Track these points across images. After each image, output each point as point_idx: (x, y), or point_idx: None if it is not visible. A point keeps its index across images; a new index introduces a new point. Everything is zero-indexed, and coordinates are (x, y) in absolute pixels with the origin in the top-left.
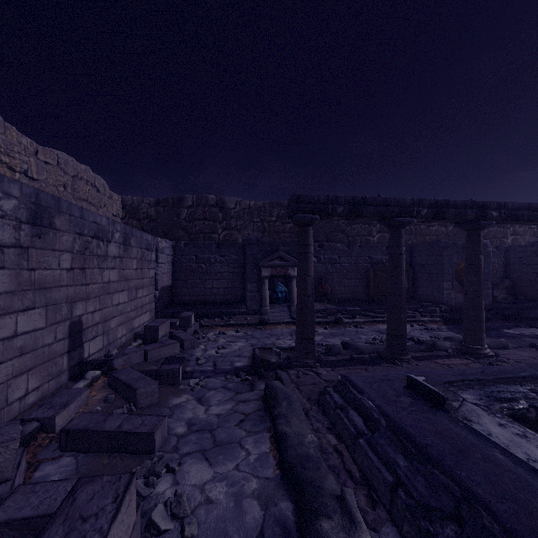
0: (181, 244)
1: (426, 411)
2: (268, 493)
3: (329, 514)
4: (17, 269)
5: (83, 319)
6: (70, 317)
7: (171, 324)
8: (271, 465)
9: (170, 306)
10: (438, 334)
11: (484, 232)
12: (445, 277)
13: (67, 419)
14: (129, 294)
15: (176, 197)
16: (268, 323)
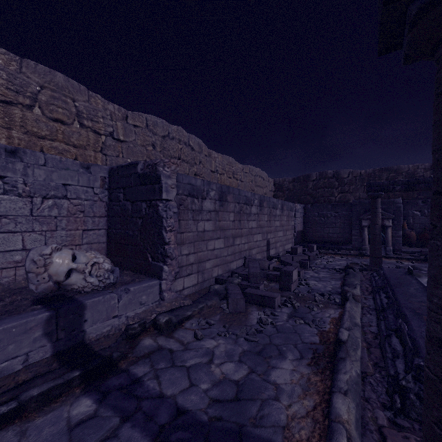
0: (308, 206)
1: (404, 275)
2: (335, 288)
3: (349, 287)
4: (257, 221)
5: (270, 240)
6: (266, 238)
7: (302, 250)
8: (339, 285)
9: (302, 242)
10: None
11: None
12: None
13: (272, 268)
14: (283, 233)
15: (305, 175)
16: (365, 255)
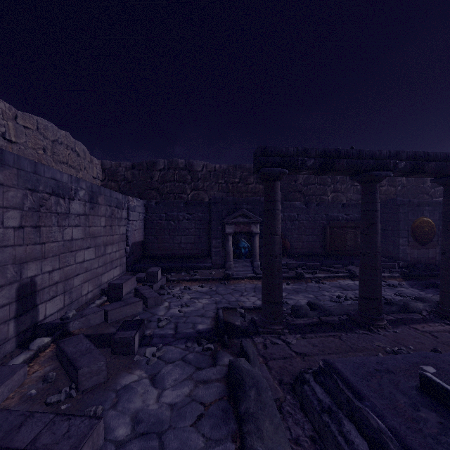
0: (152, 203)
1: None
2: None
3: None
4: None
5: (37, 280)
6: (18, 279)
7: (139, 279)
8: None
9: (141, 260)
10: (403, 292)
11: (431, 191)
12: (400, 234)
13: None
14: (96, 251)
15: (150, 162)
16: (232, 278)
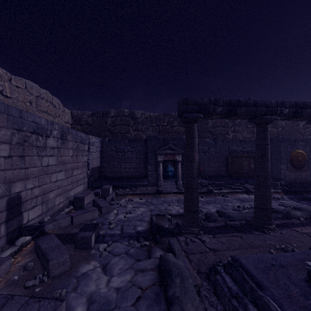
0: (106, 139)
1: None
2: None
3: None
4: None
5: (22, 195)
6: (8, 194)
7: (96, 193)
8: None
9: (98, 180)
10: (285, 203)
11: (302, 131)
12: (282, 161)
13: None
14: (65, 173)
15: (104, 111)
16: (162, 192)
